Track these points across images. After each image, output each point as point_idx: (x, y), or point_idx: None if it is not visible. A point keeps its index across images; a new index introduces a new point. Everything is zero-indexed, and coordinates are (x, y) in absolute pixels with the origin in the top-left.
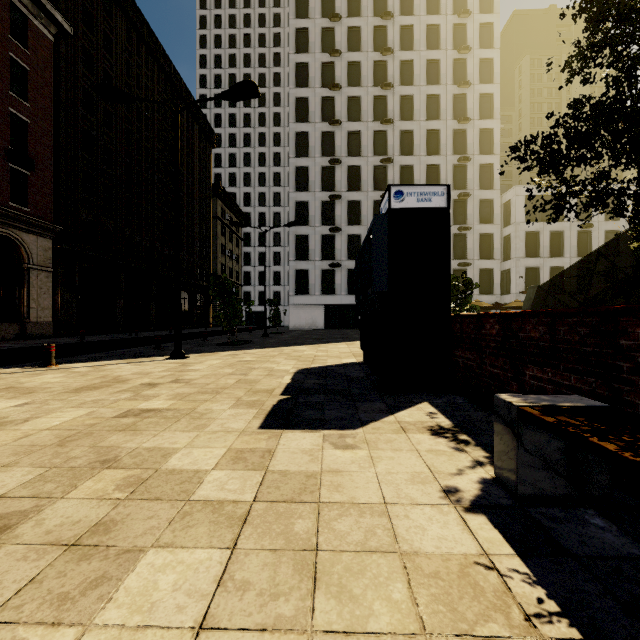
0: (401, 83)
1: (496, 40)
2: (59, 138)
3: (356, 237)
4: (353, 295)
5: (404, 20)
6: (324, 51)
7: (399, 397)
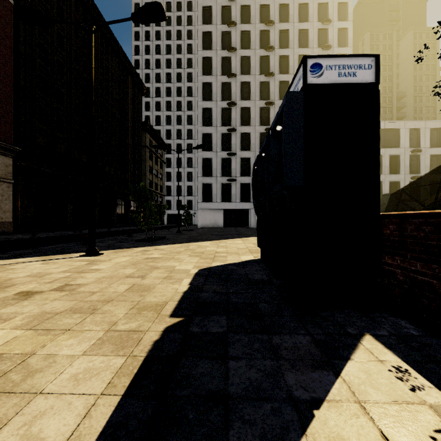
0: (280, 46)
1: (350, 15)
2: (19, 80)
3: (247, 159)
4: (245, 202)
5: (282, 0)
6: (223, 23)
7: (324, 321)
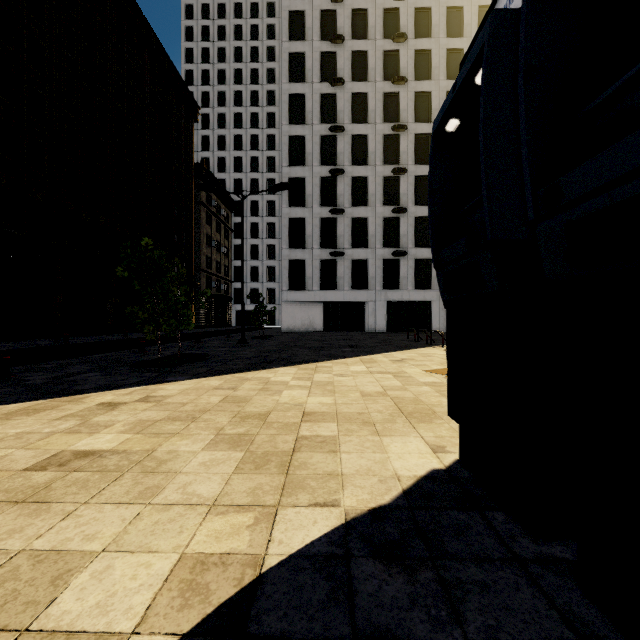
0: (416, 35)
1: None
2: None
3: (362, 221)
4: (358, 290)
5: None
6: None
7: None
